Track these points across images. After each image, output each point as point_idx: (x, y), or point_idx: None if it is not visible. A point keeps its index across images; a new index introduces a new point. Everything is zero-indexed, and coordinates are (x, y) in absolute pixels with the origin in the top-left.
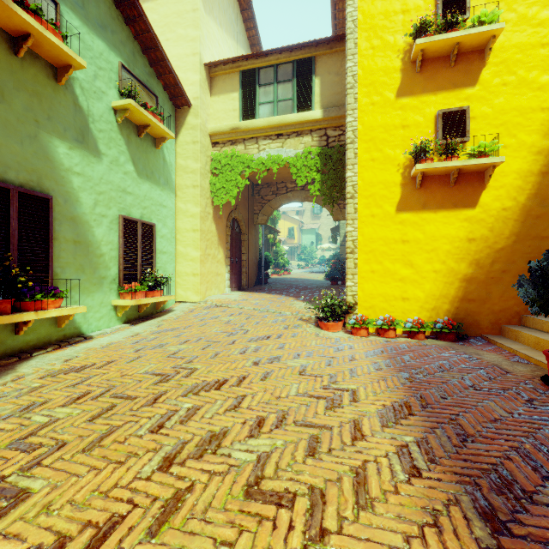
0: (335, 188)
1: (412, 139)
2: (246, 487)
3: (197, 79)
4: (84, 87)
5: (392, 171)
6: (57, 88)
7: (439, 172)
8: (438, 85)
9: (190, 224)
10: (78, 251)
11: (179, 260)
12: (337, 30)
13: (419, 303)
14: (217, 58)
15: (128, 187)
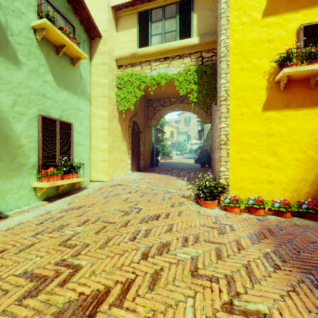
0: (208, 96)
1: (277, 49)
2: None
3: (106, 17)
4: (2, 3)
5: (259, 78)
6: None
7: (301, 76)
8: (299, 4)
9: (101, 124)
10: None
11: (93, 150)
12: None
13: (283, 185)
14: None
15: (47, 93)
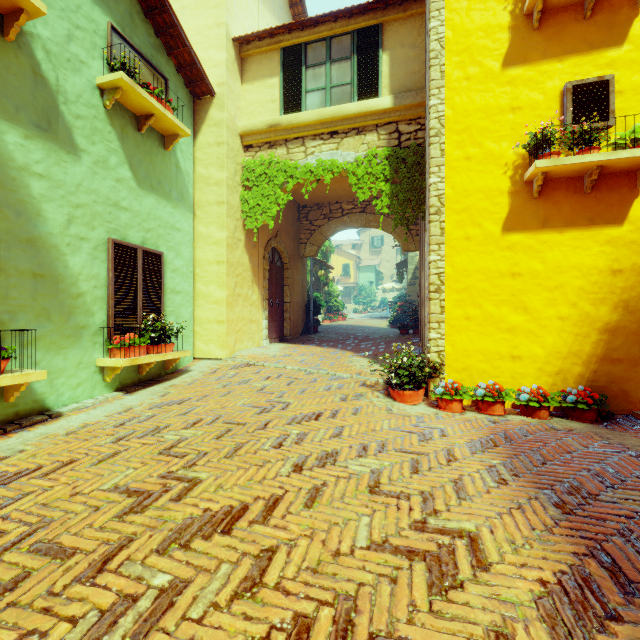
0: (410, 203)
1: (527, 125)
2: None
3: (223, 58)
4: (50, 50)
5: (496, 174)
6: (4, 46)
7: (568, 173)
8: (566, 46)
9: (214, 254)
10: (40, 289)
11: (199, 302)
12: None
13: (537, 363)
14: None
15: (122, 200)
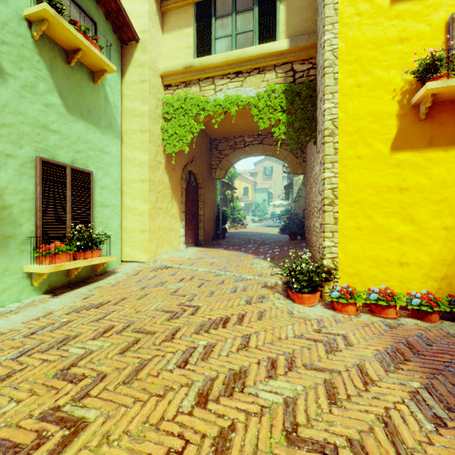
0: (304, 130)
1: (416, 53)
2: None
3: (145, 9)
4: None
5: (385, 99)
6: None
7: None
8: None
9: (138, 173)
10: None
11: (126, 214)
12: None
13: (424, 269)
14: None
15: (51, 123)
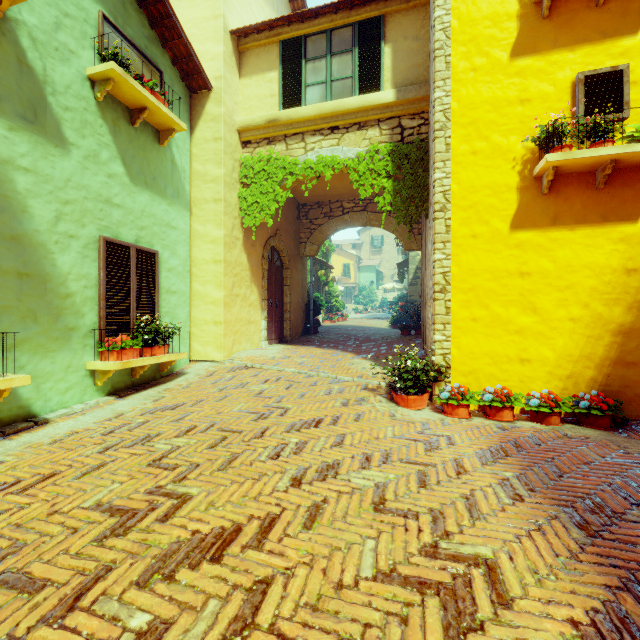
0: (414, 200)
1: (537, 118)
2: None
3: (220, 51)
4: (37, 37)
5: (504, 169)
6: None
7: (580, 168)
8: (577, 35)
9: (211, 253)
10: (26, 289)
11: (196, 303)
12: None
13: (547, 367)
14: None
15: (114, 196)
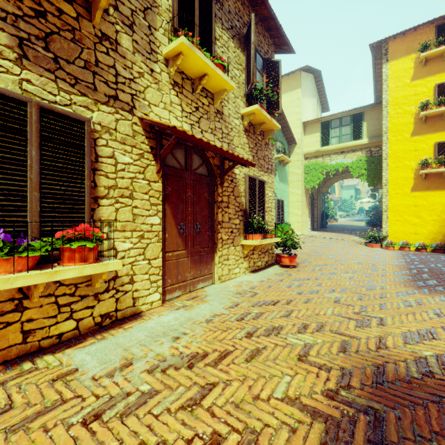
0: (376, 177)
1: (419, 157)
2: (357, 263)
3: (299, 131)
4: None
5: (408, 172)
6: None
7: (435, 172)
8: (436, 129)
9: (296, 198)
10: None
11: (290, 215)
12: (376, 78)
13: (424, 235)
14: (306, 114)
15: (277, 187)
